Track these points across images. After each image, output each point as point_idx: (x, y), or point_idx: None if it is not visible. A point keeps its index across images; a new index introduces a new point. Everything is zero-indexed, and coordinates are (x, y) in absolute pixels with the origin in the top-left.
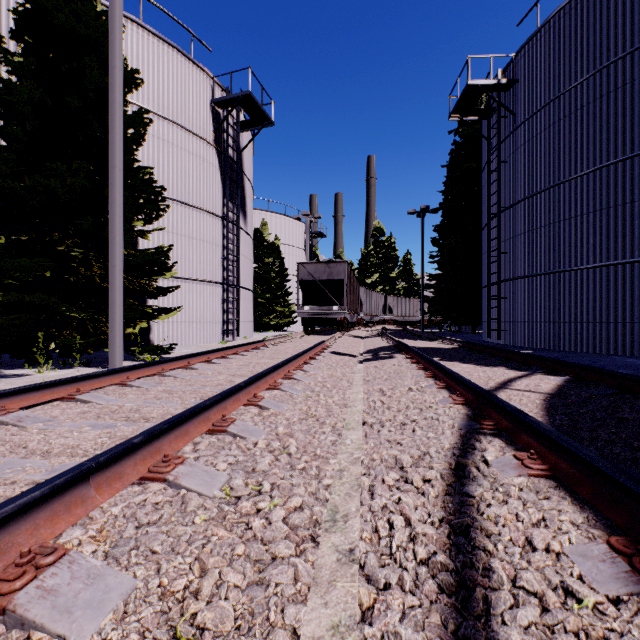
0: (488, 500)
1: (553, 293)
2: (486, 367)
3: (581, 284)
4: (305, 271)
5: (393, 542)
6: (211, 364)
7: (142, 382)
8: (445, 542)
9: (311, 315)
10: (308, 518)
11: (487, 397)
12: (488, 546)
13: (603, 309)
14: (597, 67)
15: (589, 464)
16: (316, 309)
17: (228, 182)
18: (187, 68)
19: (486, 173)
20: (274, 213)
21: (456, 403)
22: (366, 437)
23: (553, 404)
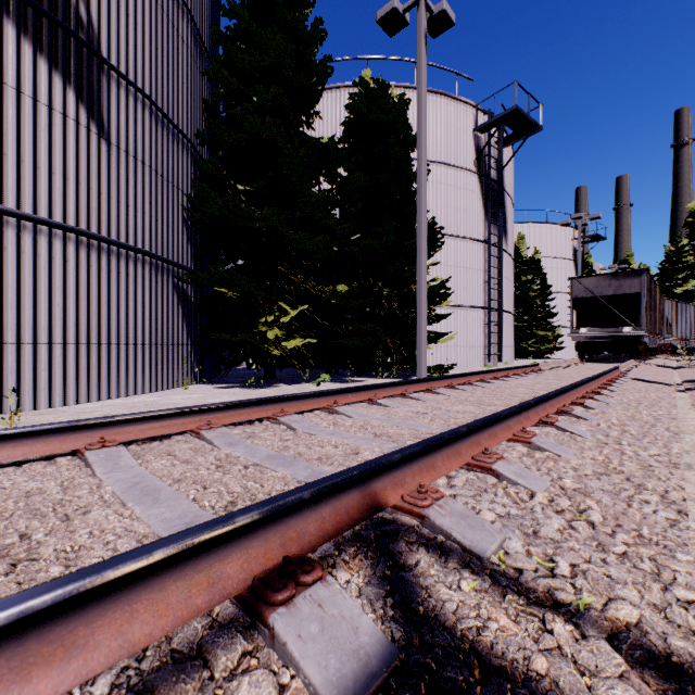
0: None
1: None
2: None
3: None
4: (580, 287)
5: None
6: (500, 381)
7: (462, 387)
8: None
9: (589, 339)
10: (667, 460)
11: None
12: None
13: None
14: None
15: None
16: (596, 331)
17: (490, 205)
18: (452, 108)
19: None
20: (531, 223)
21: None
22: None
23: None
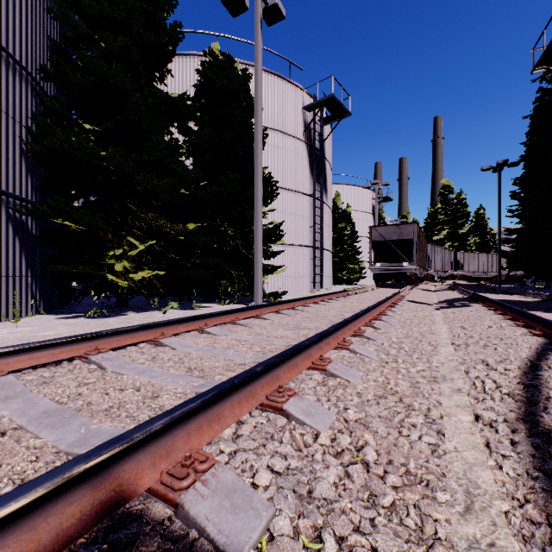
0: None
1: None
2: None
3: None
4: (376, 233)
5: (485, 386)
6: (318, 305)
7: (287, 312)
8: (520, 388)
9: (382, 271)
10: (429, 375)
11: None
12: (549, 390)
13: None
14: None
15: None
16: (386, 265)
17: (315, 168)
18: (286, 88)
19: None
20: (345, 185)
21: (534, 335)
22: (456, 349)
23: None
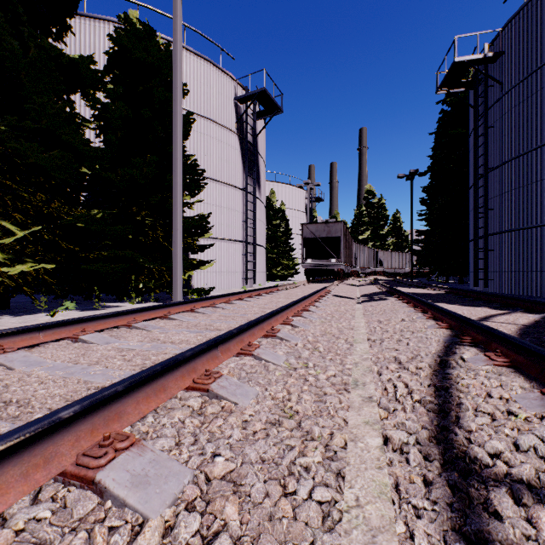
0: (462, 376)
1: (540, 245)
2: (470, 307)
3: None
4: (307, 230)
5: (397, 392)
6: (244, 301)
7: (204, 310)
8: (431, 392)
9: (313, 267)
10: (340, 381)
11: (466, 321)
12: (460, 394)
13: None
14: None
15: (537, 354)
16: (317, 262)
17: (247, 161)
18: (217, 75)
19: (473, 138)
20: (280, 183)
21: (441, 327)
22: (371, 346)
23: (526, 331)
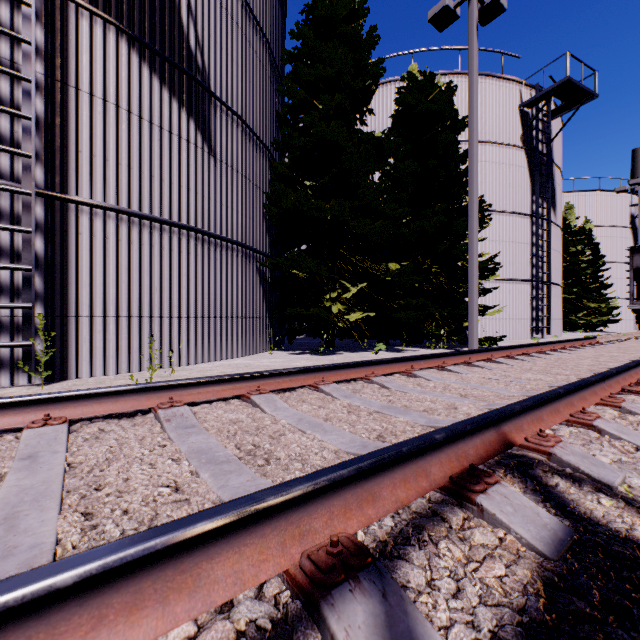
0: None
1: None
2: None
3: None
4: None
5: None
6: (558, 352)
7: (521, 357)
8: None
9: None
10: None
11: None
12: None
13: None
14: None
15: None
16: None
17: (538, 178)
18: (497, 87)
19: None
20: (581, 192)
21: None
22: None
23: None
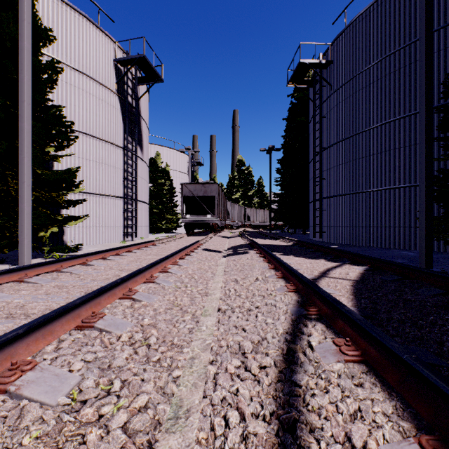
0: (313, 390)
1: (355, 207)
2: (312, 259)
3: (373, 201)
4: (187, 189)
5: (225, 446)
6: (106, 260)
7: (39, 278)
8: (273, 444)
9: (191, 221)
10: (150, 419)
11: (312, 287)
12: (312, 448)
13: (387, 218)
14: (383, 55)
15: (395, 354)
16: (195, 217)
17: (128, 122)
18: (94, 33)
19: (312, 124)
20: (165, 147)
21: (290, 291)
22: (218, 324)
23: (359, 289)
